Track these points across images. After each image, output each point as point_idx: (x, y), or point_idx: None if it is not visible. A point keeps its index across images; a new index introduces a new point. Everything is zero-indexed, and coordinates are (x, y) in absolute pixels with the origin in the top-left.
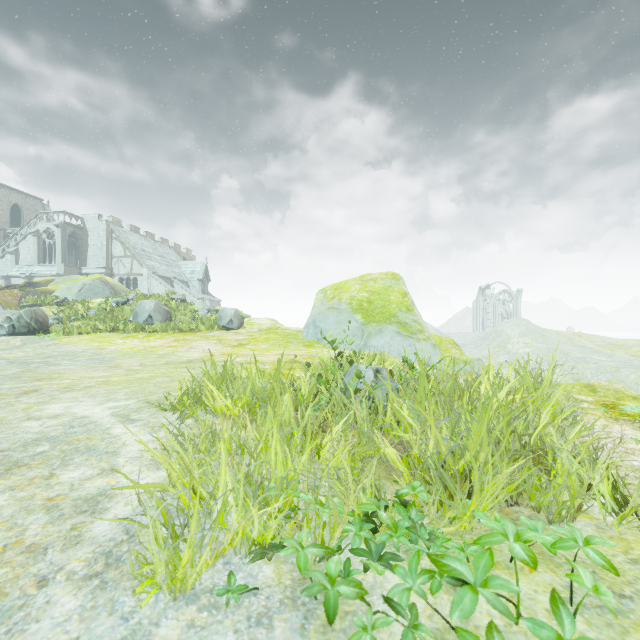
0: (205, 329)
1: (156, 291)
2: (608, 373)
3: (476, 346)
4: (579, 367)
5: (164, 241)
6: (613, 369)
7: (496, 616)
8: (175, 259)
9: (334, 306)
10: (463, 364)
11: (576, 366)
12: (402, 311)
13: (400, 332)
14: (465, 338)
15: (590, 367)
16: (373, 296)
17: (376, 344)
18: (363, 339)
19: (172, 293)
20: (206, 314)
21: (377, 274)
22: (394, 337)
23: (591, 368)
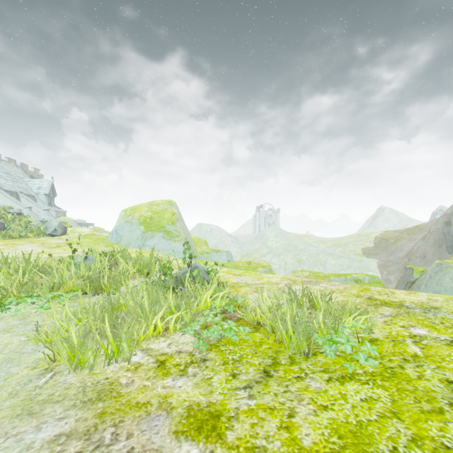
0: (33, 236)
1: (1, 203)
2: (313, 257)
3: (251, 243)
4: (301, 254)
5: (11, 160)
6: (316, 254)
7: (39, 310)
8: (22, 176)
9: (129, 221)
10: (206, 254)
11: (299, 253)
12: (169, 224)
13: (164, 237)
14: (246, 238)
15: (306, 254)
16: (154, 215)
17: (150, 244)
18: (142, 241)
19: (9, 208)
20: (38, 225)
21: (160, 201)
22: (161, 240)
23: (306, 254)
